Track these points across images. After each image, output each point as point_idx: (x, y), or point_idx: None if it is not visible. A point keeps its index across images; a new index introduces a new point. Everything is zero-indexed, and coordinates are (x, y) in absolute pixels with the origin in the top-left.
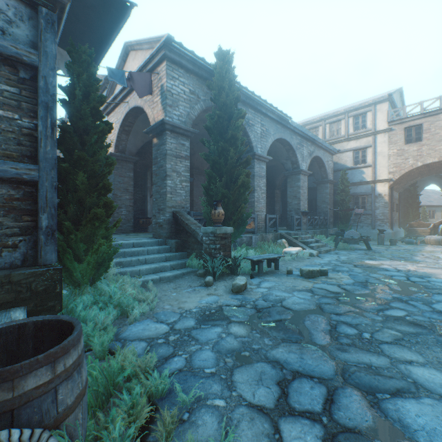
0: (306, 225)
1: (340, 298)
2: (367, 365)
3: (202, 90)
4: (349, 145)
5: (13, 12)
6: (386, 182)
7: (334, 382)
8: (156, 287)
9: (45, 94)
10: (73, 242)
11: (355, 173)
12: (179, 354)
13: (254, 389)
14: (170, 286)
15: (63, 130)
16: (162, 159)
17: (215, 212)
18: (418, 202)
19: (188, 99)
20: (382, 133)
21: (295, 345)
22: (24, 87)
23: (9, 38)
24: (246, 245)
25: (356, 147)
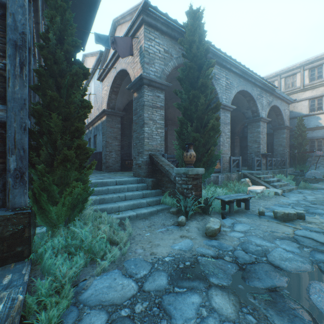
0: (266, 166)
1: None
2: None
3: (175, 49)
4: (304, 95)
5: None
6: None
7: None
8: (132, 224)
9: (13, 31)
10: (47, 183)
11: (310, 119)
12: None
13: None
14: (145, 224)
15: (37, 73)
16: (141, 110)
17: (186, 154)
18: None
19: (162, 57)
20: None
21: None
22: None
23: None
24: (213, 183)
25: (312, 96)
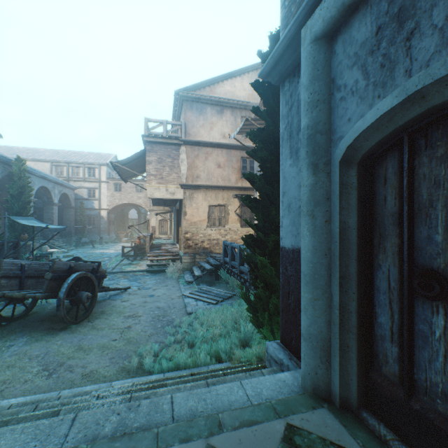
0: (58, 236)
1: None
2: None
3: (1, 168)
4: (86, 184)
5: None
6: (106, 210)
7: None
8: None
9: None
10: None
11: (89, 202)
12: None
13: None
14: None
15: None
16: None
17: (24, 236)
18: (125, 219)
19: None
20: (105, 183)
21: None
22: None
23: None
24: None
25: (90, 187)
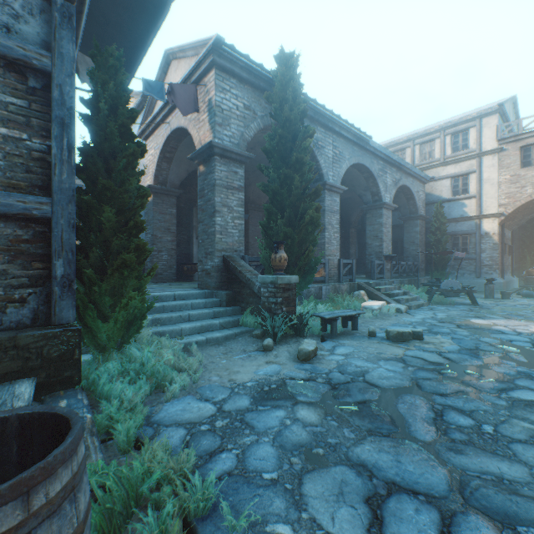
0: (391, 272)
1: (444, 372)
2: (495, 477)
3: (259, 104)
4: (445, 171)
5: (20, 4)
6: (495, 217)
7: (450, 503)
8: (201, 351)
9: (60, 107)
10: (97, 294)
11: (453, 206)
12: (228, 448)
13: (333, 510)
14: (219, 351)
15: (84, 154)
16: (210, 191)
17: (275, 256)
18: None
19: (241, 116)
20: (490, 154)
21: (388, 441)
22: (34, 99)
23: (15, 37)
24: (315, 298)
25: (455, 173)
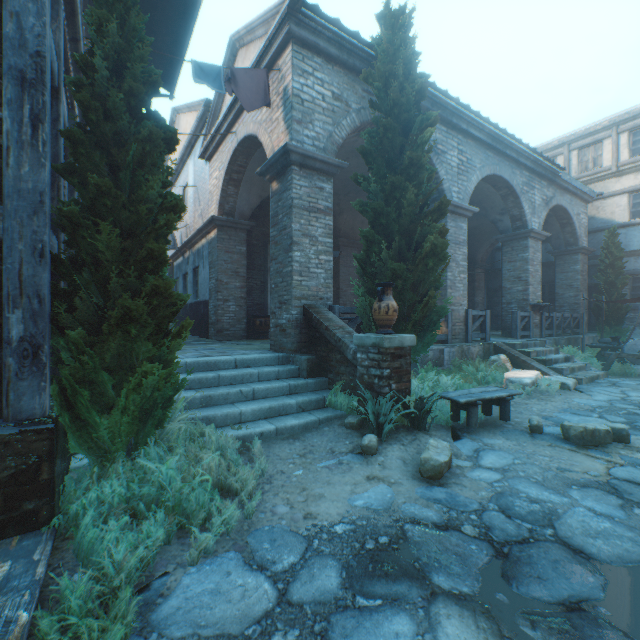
0: (540, 328)
1: None
2: None
3: (354, 92)
4: (619, 183)
5: None
6: None
7: None
8: (267, 450)
9: (17, 51)
10: (91, 368)
11: (633, 233)
12: None
13: None
14: (293, 450)
15: (70, 139)
16: (285, 216)
17: (379, 305)
18: None
19: (329, 110)
20: None
21: None
22: None
23: None
24: (433, 365)
25: (636, 186)
